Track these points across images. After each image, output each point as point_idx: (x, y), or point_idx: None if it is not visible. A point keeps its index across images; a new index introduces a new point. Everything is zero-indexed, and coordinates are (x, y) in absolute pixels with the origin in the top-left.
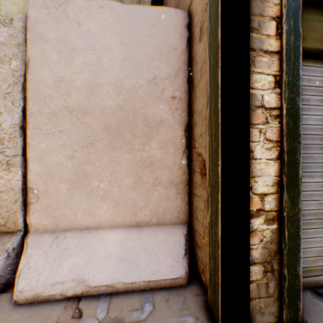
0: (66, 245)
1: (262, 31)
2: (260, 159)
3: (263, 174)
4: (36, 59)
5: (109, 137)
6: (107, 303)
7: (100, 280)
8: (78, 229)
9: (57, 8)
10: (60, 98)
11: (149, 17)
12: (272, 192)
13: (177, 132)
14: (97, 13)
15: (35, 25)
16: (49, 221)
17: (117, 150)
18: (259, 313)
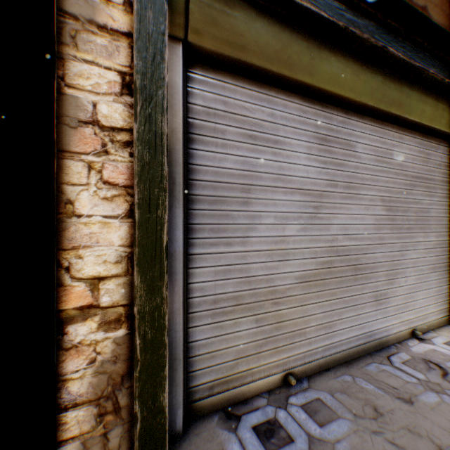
0: None
1: None
2: (90, 217)
3: (97, 243)
4: None
5: None
6: None
7: None
8: None
9: None
10: None
11: None
12: (117, 274)
13: None
14: None
15: None
16: None
17: None
18: None
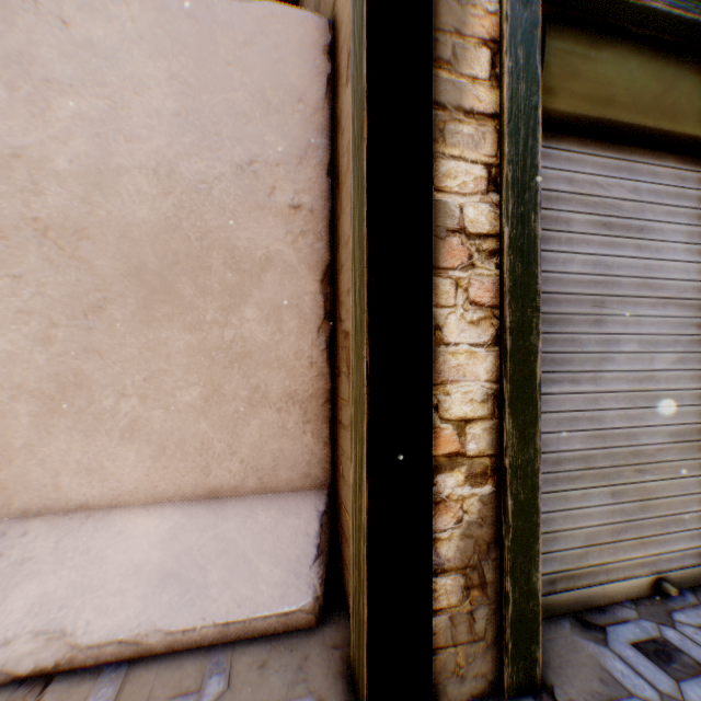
0: (27, 551)
1: (461, 67)
2: (457, 345)
3: (463, 378)
4: None
5: (143, 293)
6: (117, 684)
7: (105, 630)
8: (64, 511)
9: None
10: (15, 197)
11: (238, 23)
12: (483, 416)
13: (304, 285)
14: (112, 1)
15: None
16: None
17: (163, 323)
18: (456, 678)
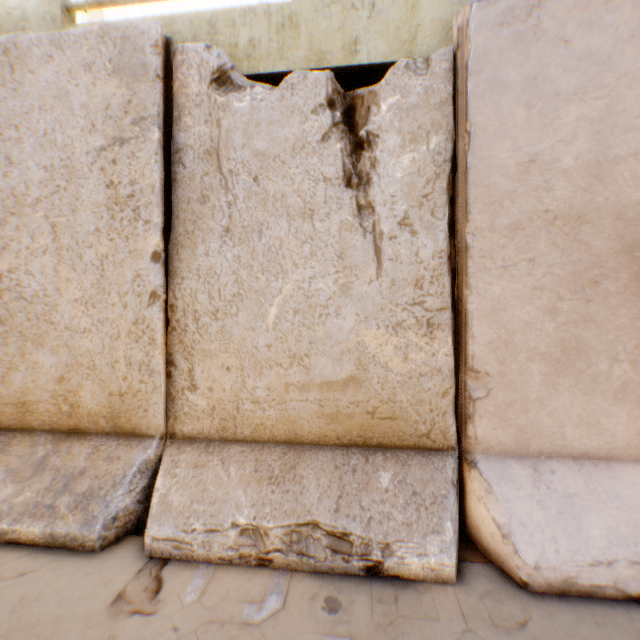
0: (563, 487)
1: None
2: None
3: None
4: (483, 126)
5: (631, 268)
6: None
7: None
8: (567, 456)
9: (521, 21)
10: (528, 195)
11: None
12: None
13: None
14: (604, 12)
15: (482, 62)
16: (509, 435)
17: None
18: None
